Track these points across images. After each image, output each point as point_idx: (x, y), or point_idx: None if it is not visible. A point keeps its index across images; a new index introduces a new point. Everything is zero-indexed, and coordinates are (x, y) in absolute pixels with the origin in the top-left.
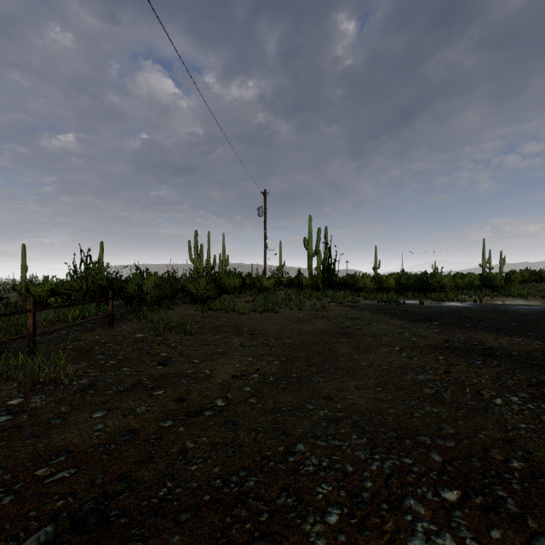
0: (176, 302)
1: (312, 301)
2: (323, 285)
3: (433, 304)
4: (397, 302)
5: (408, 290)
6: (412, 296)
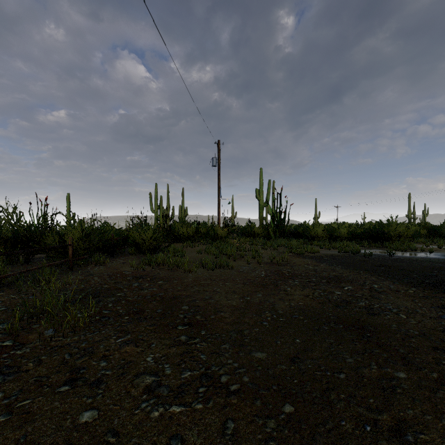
0: (123, 252)
1: (268, 251)
2: (274, 234)
3: (401, 255)
4: (365, 253)
5: (356, 239)
6: (368, 245)
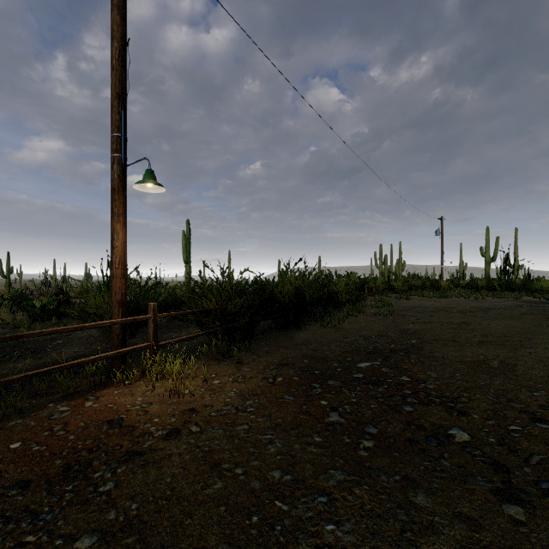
0: None
1: (480, 297)
2: (499, 287)
3: None
4: None
5: None
6: None
